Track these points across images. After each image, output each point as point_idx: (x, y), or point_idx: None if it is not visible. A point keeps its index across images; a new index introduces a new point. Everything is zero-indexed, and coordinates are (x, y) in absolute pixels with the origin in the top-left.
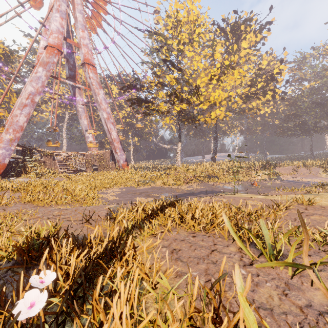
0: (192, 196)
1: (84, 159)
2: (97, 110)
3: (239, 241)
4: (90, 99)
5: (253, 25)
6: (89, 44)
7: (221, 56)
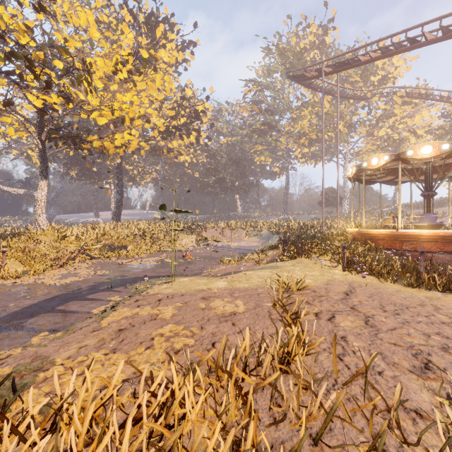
0: (74, 304)
1: None
2: None
3: None
4: None
5: (175, 36)
6: None
7: None
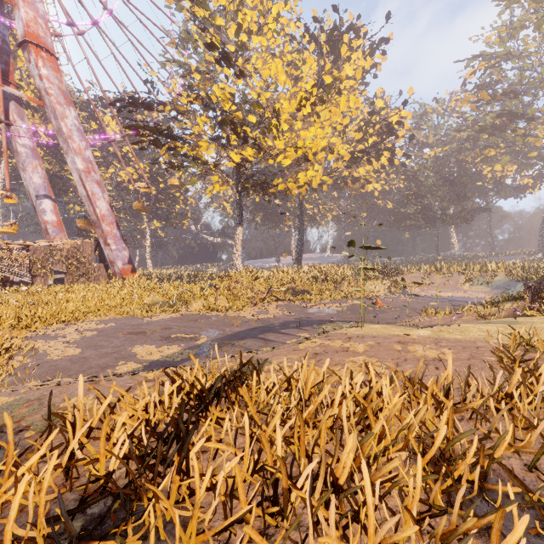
0: (271, 335)
1: (28, 256)
2: None
3: None
4: None
5: (361, 41)
6: (39, 4)
7: None
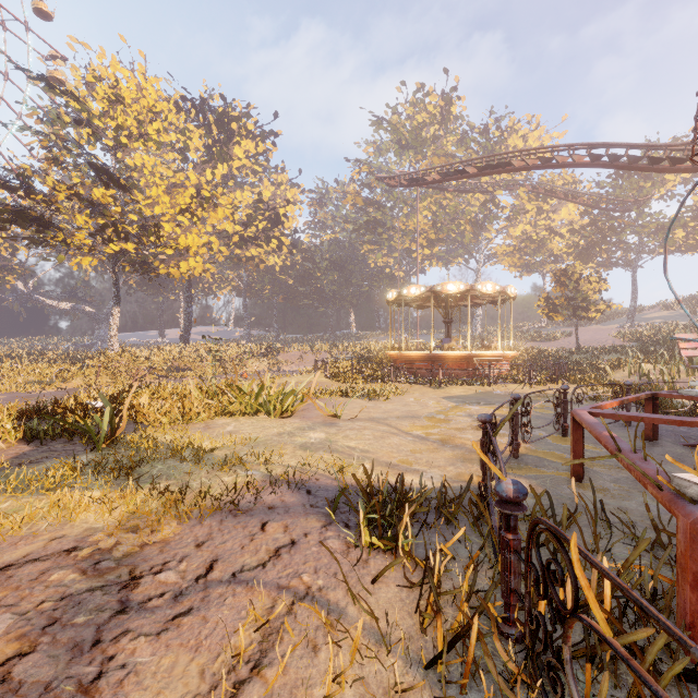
0: None
1: None
2: None
3: (200, 393)
4: None
5: (252, 126)
6: None
7: (200, 155)
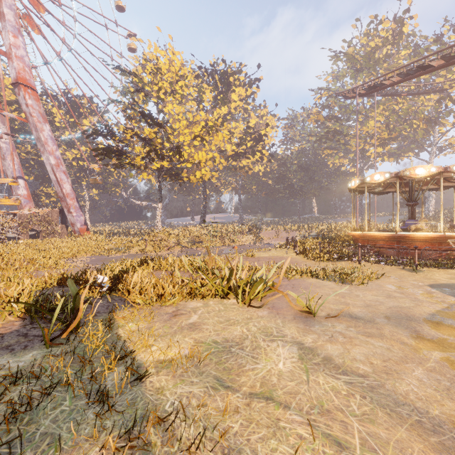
0: None
1: (17, 221)
2: (26, 144)
3: (188, 268)
4: (12, 123)
5: (243, 78)
6: (26, 57)
7: (210, 103)
